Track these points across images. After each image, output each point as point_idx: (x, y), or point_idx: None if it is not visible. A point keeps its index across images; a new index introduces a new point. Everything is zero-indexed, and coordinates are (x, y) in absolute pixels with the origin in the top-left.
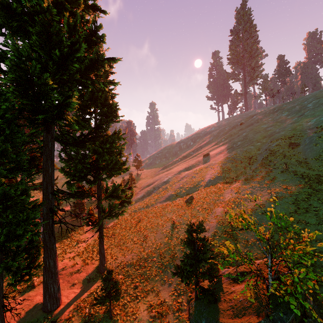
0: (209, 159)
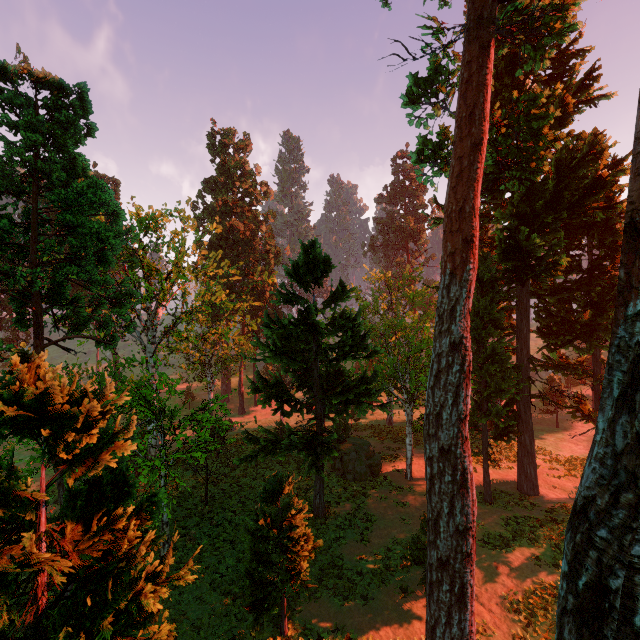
0: None
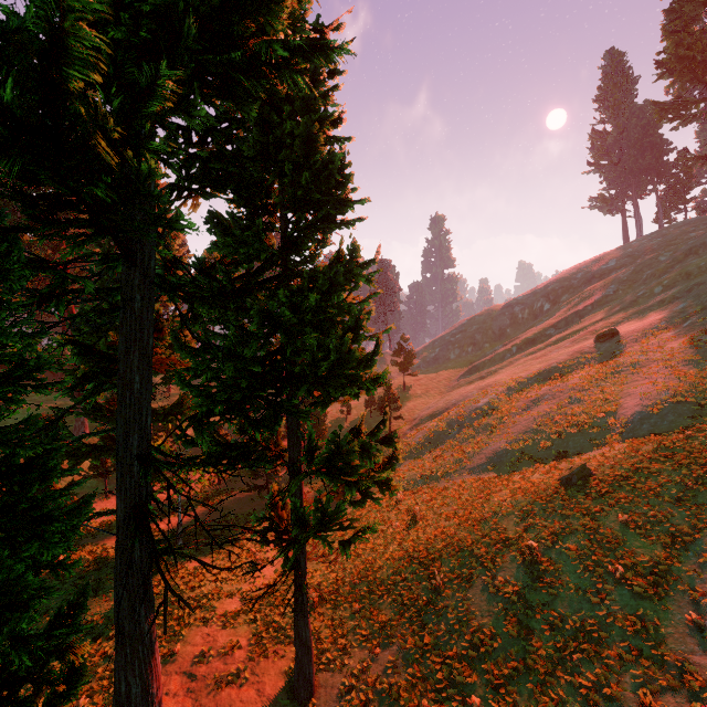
0: (621, 346)
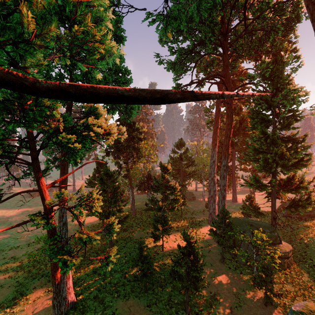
0: None
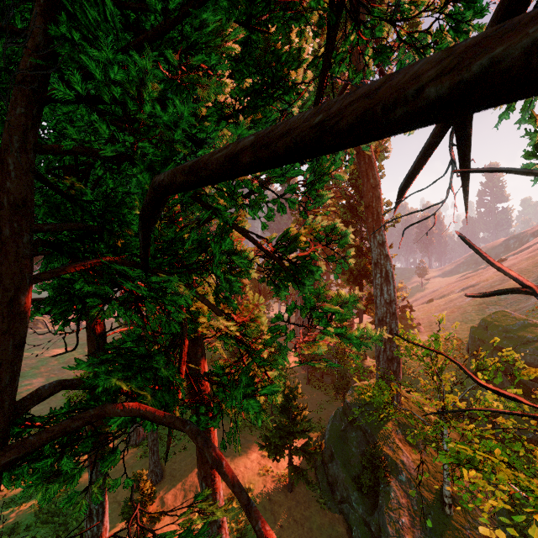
0: None
